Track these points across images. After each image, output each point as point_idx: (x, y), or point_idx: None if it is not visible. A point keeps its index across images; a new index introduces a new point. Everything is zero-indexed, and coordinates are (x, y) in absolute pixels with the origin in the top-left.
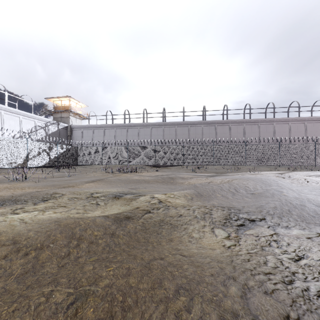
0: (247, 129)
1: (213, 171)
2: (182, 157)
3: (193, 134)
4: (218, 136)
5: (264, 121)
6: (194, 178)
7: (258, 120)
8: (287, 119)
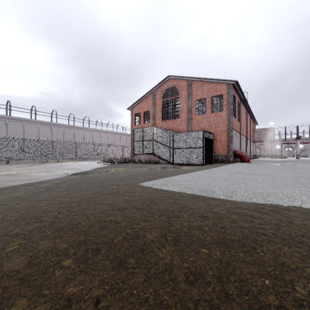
0: (54, 130)
1: (27, 163)
2: None
3: None
4: (26, 133)
5: (67, 126)
6: (15, 167)
7: (63, 125)
8: (82, 128)
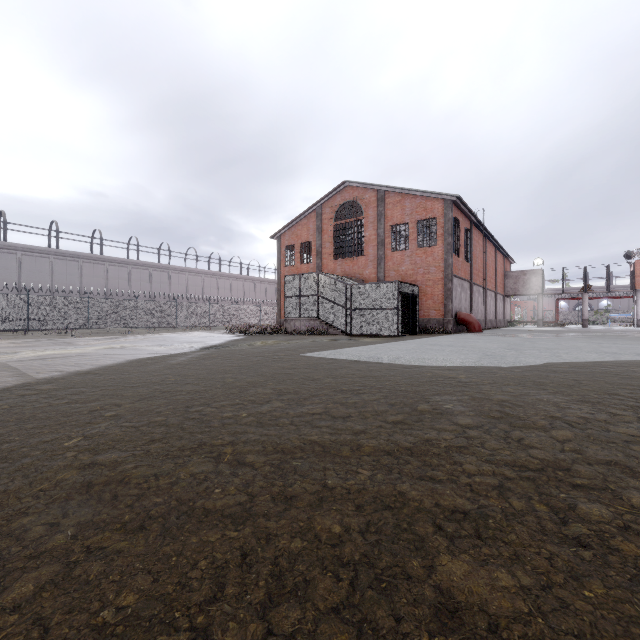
0: (134, 274)
1: (100, 335)
2: (26, 316)
3: (31, 270)
4: (86, 280)
5: (157, 266)
6: (95, 341)
7: (150, 264)
8: (184, 269)
